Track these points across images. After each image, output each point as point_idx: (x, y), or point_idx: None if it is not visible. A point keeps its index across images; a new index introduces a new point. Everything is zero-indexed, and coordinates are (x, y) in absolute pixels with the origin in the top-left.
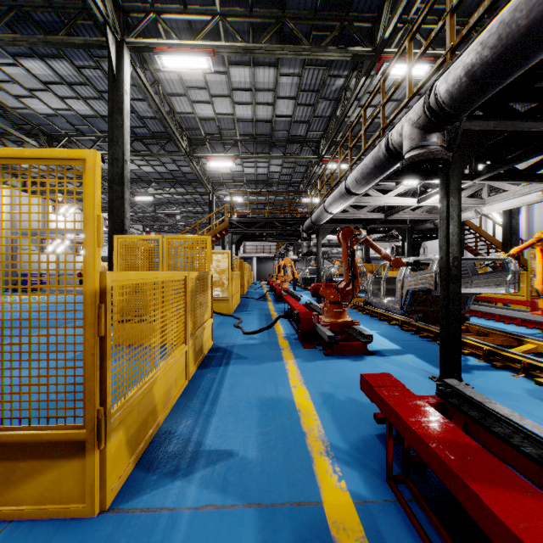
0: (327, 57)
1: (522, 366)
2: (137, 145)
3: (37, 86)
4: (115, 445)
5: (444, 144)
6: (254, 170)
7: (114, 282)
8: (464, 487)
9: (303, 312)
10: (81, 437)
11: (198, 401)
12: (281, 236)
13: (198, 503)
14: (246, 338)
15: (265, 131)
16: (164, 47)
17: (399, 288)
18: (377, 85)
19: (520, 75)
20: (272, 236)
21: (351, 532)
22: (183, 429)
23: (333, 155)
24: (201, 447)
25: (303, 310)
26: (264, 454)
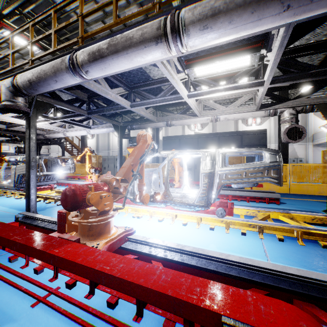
0: None
1: None
2: None
3: None
4: None
5: (26, 104)
6: None
7: None
8: None
9: None
10: None
11: None
12: None
13: None
14: None
15: None
16: None
17: (13, 174)
18: None
19: (53, 90)
20: None
21: None
22: None
23: None
24: None
25: None
26: None
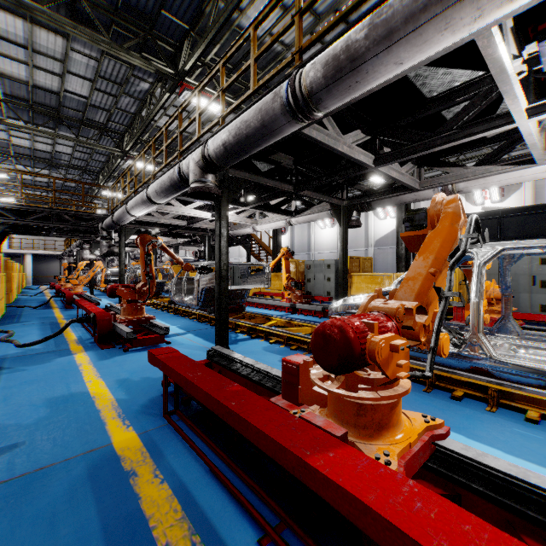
0: (130, 60)
1: (265, 334)
2: None
3: None
4: None
5: (216, 183)
6: (29, 143)
7: None
8: (193, 385)
9: (101, 314)
10: None
11: None
12: (73, 231)
13: None
14: (23, 351)
15: (48, 102)
16: None
17: (196, 287)
18: (176, 112)
19: (252, 155)
20: (60, 230)
21: (133, 449)
22: None
23: (137, 158)
24: None
25: (101, 312)
26: (56, 435)
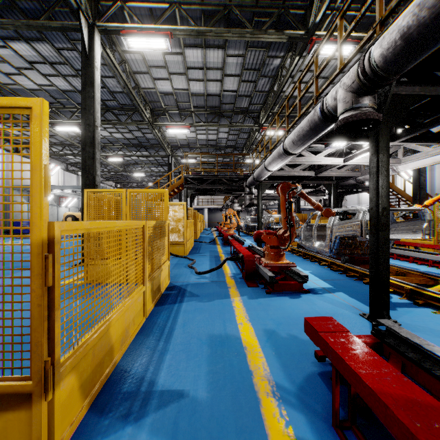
0: (267, 39)
1: None
2: (108, 115)
3: (24, 65)
4: (66, 392)
5: (375, 106)
6: (205, 137)
7: (64, 231)
8: None
9: (247, 255)
10: (27, 389)
11: (154, 338)
12: (228, 190)
13: None
14: (198, 278)
15: (214, 104)
16: (129, 30)
17: (328, 235)
18: (310, 60)
19: None
20: (220, 190)
21: None
22: (138, 367)
23: (271, 122)
24: (154, 387)
25: (247, 253)
26: (213, 394)
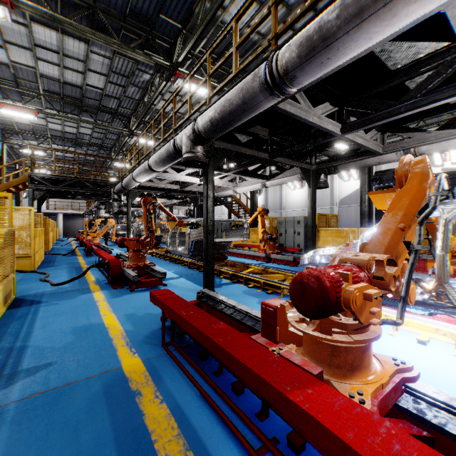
0: (135, 57)
1: (244, 280)
2: None
3: None
4: None
5: (204, 153)
6: (60, 127)
7: None
8: (186, 322)
9: (113, 261)
10: None
11: (9, 342)
12: (92, 195)
13: (23, 396)
14: (55, 289)
15: (74, 95)
16: None
17: (187, 240)
18: (171, 96)
19: (234, 128)
20: (83, 194)
21: (138, 372)
22: None
23: (140, 135)
24: (19, 369)
25: (113, 259)
26: (79, 357)
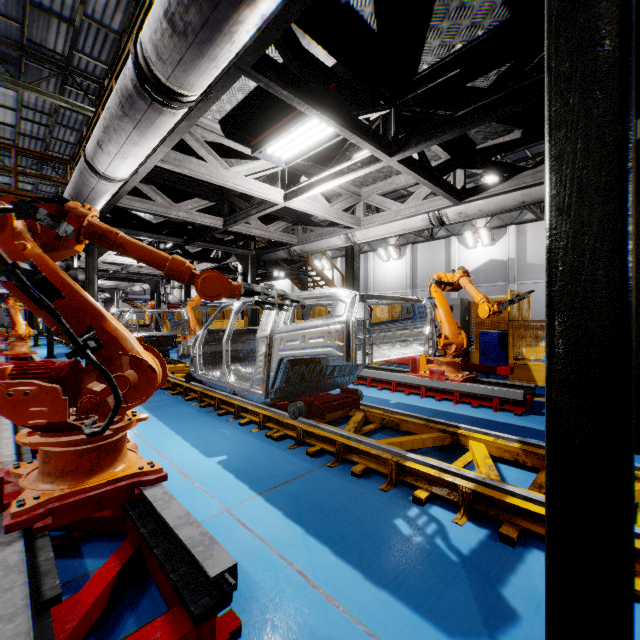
0: None
1: None
2: None
3: None
4: None
5: None
6: None
7: None
8: None
9: None
10: None
11: None
12: None
13: None
14: None
15: None
16: None
17: (262, 355)
18: None
19: None
20: None
21: None
22: None
23: (117, 66)
24: None
25: None
26: None
